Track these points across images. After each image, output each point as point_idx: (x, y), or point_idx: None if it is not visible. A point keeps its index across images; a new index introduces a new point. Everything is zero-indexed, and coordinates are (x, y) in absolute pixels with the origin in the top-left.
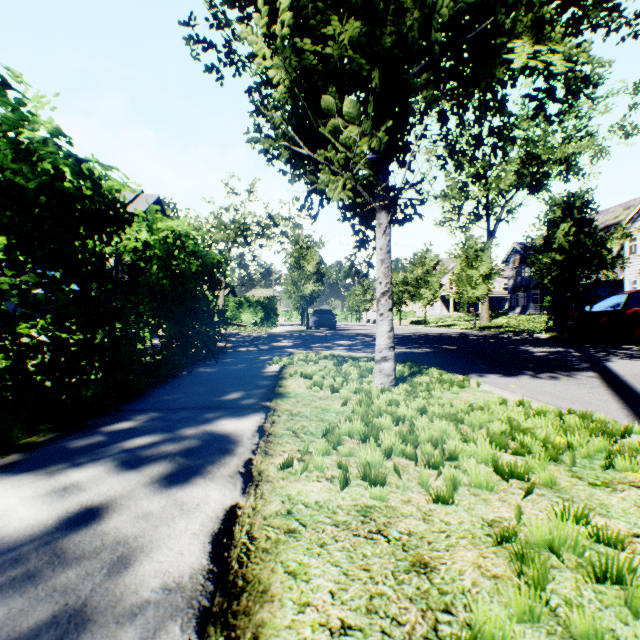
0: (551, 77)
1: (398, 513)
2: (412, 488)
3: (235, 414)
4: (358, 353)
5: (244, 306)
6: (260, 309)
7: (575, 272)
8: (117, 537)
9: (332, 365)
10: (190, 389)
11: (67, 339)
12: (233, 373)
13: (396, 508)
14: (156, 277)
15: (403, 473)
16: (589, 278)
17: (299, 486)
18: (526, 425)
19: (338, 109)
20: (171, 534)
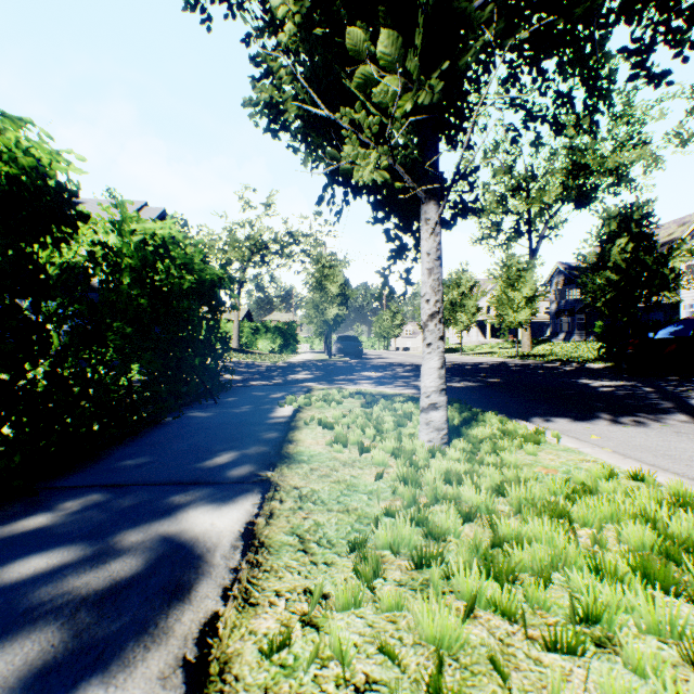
0: (675, 5)
1: None
2: None
3: (216, 496)
4: (390, 388)
5: (261, 332)
6: (278, 335)
7: (633, 294)
8: None
9: (359, 406)
10: (166, 446)
11: None
12: (232, 419)
13: None
14: (128, 294)
15: (508, 668)
16: (648, 301)
17: None
18: (678, 527)
19: (370, 50)
20: None
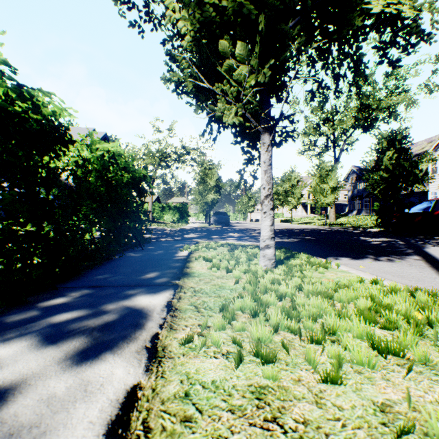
0: (397, 27)
1: (291, 395)
2: (300, 365)
3: (150, 291)
4: (245, 242)
5: (166, 209)
6: (177, 212)
7: (397, 185)
8: (12, 428)
9: (227, 251)
10: (118, 270)
11: (17, 231)
12: (153, 257)
13: (288, 389)
14: (94, 185)
15: (290, 348)
16: (406, 189)
17: (197, 363)
18: (386, 301)
19: (232, 52)
20: (67, 423)
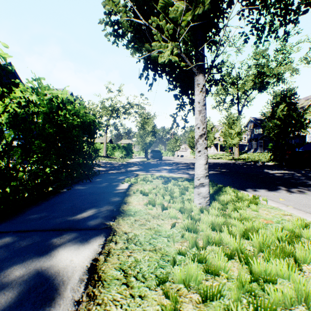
0: None
1: None
2: None
3: (78, 239)
4: (175, 174)
5: (116, 148)
6: (124, 150)
7: (287, 130)
8: None
9: (161, 183)
10: (59, 206)
11: None
12: (97, 190)
13: None
14: (42, 126)
15: None
16: (294, 133)
17: None
18: None
19: None
20: None
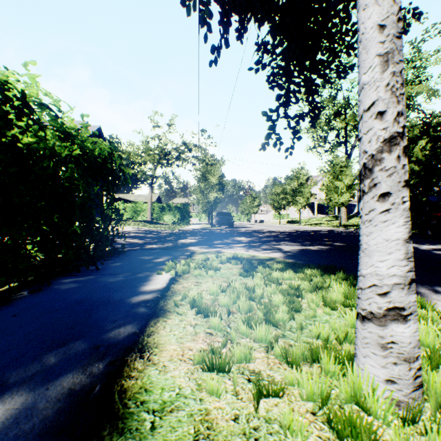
0: None
1: None
2: None
3: None
4: (259, 251)
5: (166, 210)
6: (177, 212)
7: (431, 180)
8: None
9: (237, 274)
10: None
11: None
12: (95, 294)
13: None
14: None
15: None
16: None
17: None
18: None
19: None
20: None
